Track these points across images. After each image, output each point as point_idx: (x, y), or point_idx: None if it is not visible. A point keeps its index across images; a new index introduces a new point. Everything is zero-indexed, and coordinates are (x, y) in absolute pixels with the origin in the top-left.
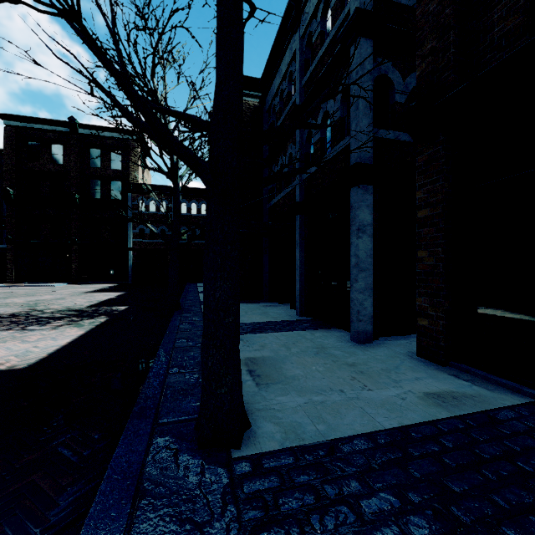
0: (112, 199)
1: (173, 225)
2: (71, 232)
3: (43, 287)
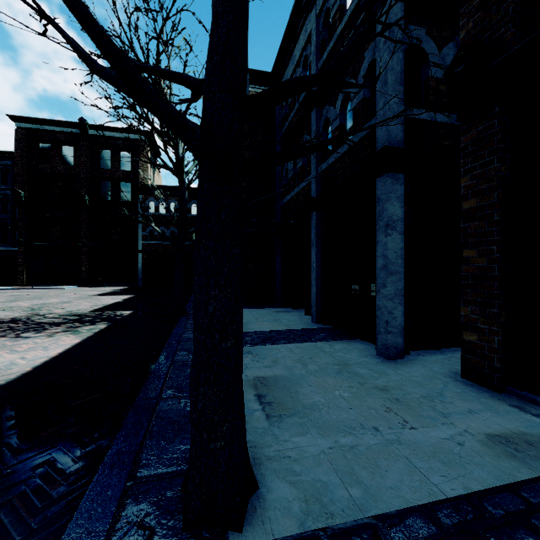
0: (122, 200)
1: (178, 224)
2: (81, 234)
3: (52, 289)
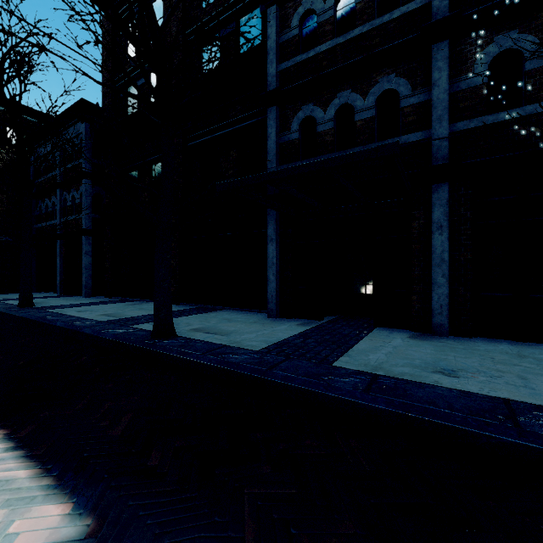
0: None
1: None
2: None
3: None
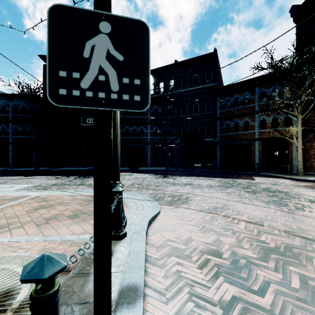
0: None
1: None
2: None
3: None
